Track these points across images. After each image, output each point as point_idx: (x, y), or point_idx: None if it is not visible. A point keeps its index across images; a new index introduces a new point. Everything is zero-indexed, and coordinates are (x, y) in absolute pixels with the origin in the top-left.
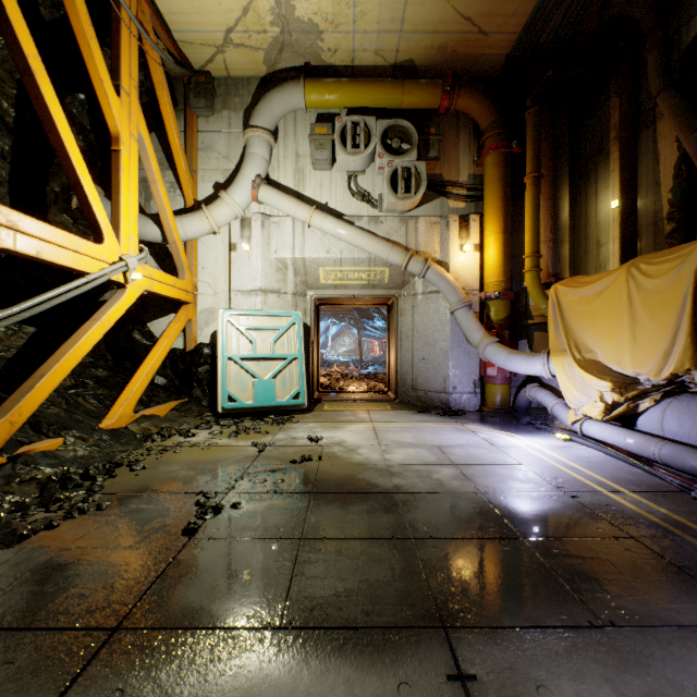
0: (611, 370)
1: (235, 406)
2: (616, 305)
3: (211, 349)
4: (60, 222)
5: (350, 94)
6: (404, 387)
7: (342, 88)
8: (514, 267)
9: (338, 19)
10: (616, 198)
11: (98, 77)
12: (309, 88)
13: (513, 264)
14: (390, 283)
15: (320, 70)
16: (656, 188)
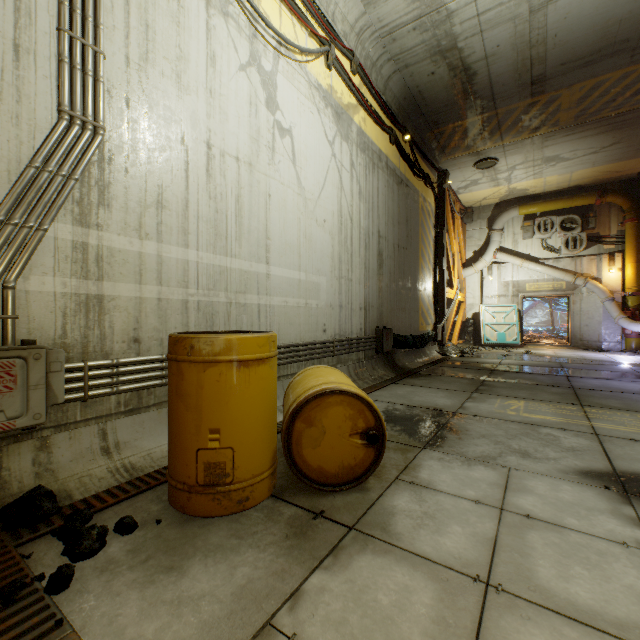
0: None
1: (489, 342)
2: None
3: (472, 320)
4: None
5: (542, 208)
6: (575, 339)
7: (538, 206)
8: None
9: (536, 185)
10: None
11: (452, 240)
12: (521, 209)
13: None
14: (566, 288)
15: (526, 196)
16: None
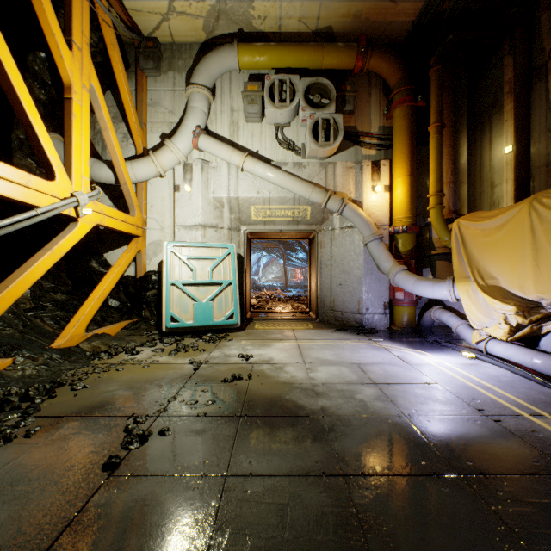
0: (513, 295)
1: (177, 326)
2: (519, 236)
3: (158, 275)
4: (25, 165)
5: (277, 55)
6: (324, 308)
7: (270, 51)
8: (418, 205)
9: None
10: (510, 144)
11: (50, 30)
12: (242, 51)
13: (417, 203)
14: (311, 220)
15: (252, 36)
16: (548, 134)
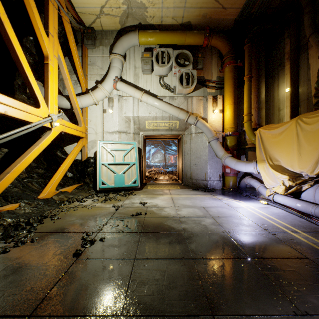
0: (288, 170)
1: (105, 187)
2: (290, 138)
3: (94, 159)
4: (21, 99)
5: (160, 37)
6: (186, 177)
7: (156, 35)
8: (238, 120)
9: (154, 1)
10: (288, 87)
11: (37, 27)
12: (141, 35)
13: (238, 119)
14: (179, 128)
15: (146, 26)
16: (308, 82)
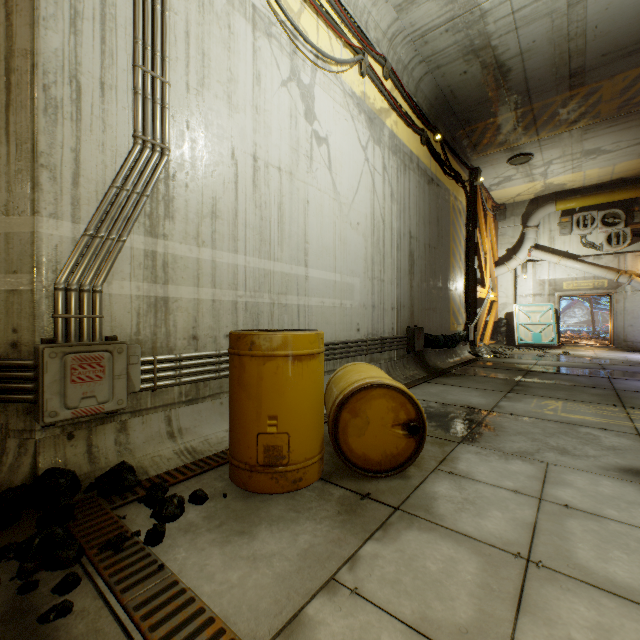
0: None
1: (523, 343)
2: None
3: (505, 320)
4: None
5: (581, 203)
6: (618, 340)
7: (576, 201)
8: None
9: (574, 180)
10: None
11: (484, 239)
12: (558, 205)
13: None
14: (608, 287)
15: (563, 191)
16: None
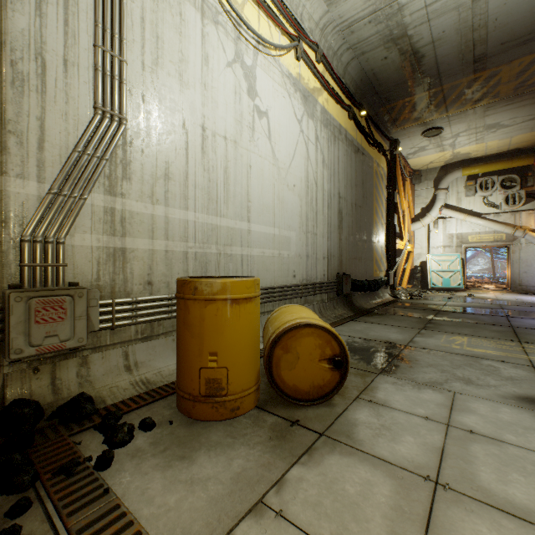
0: None
1: (435, 287)
2: None
3: (420, 268)
4: None
5: (483, 169)
6: (514, 284)
7: (480, 168)
8: None
9: (478, 150)
10: None
11: (402, 199)
12: (464, 171)
13: None
14: (506, 240)
15: (469, 159)
16: None
